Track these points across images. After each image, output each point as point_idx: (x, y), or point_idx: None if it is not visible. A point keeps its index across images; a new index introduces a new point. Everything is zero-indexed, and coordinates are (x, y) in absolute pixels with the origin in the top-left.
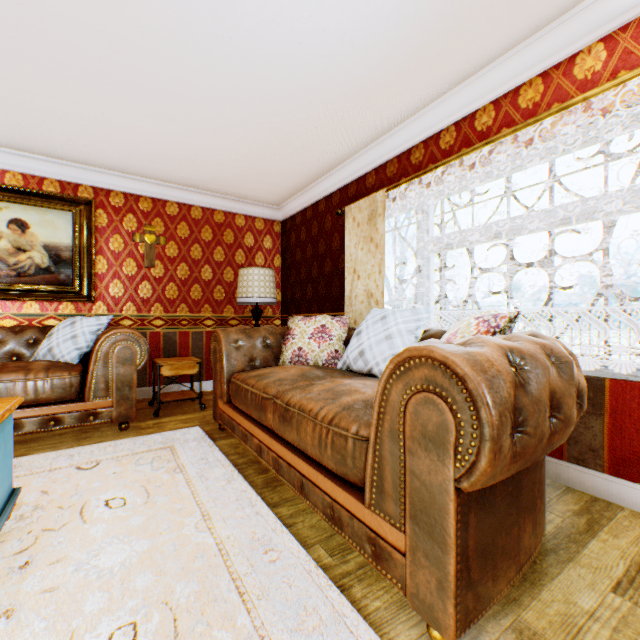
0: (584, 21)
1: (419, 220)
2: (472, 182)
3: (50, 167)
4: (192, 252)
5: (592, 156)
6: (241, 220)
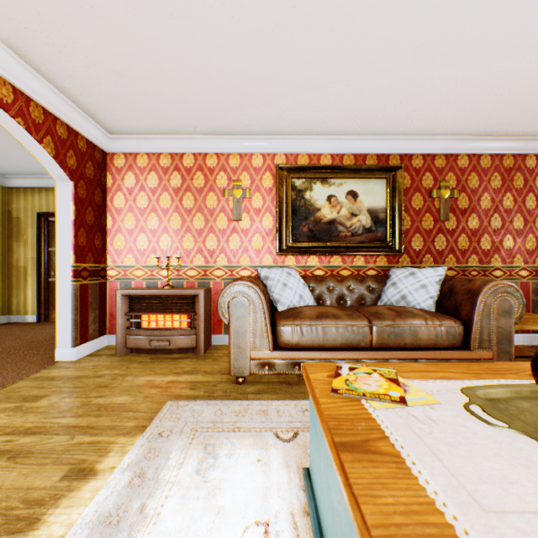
0: None
1: None
2: None
3: (371, 144)
4: (479, 202)
5: None
6: (530, 161)
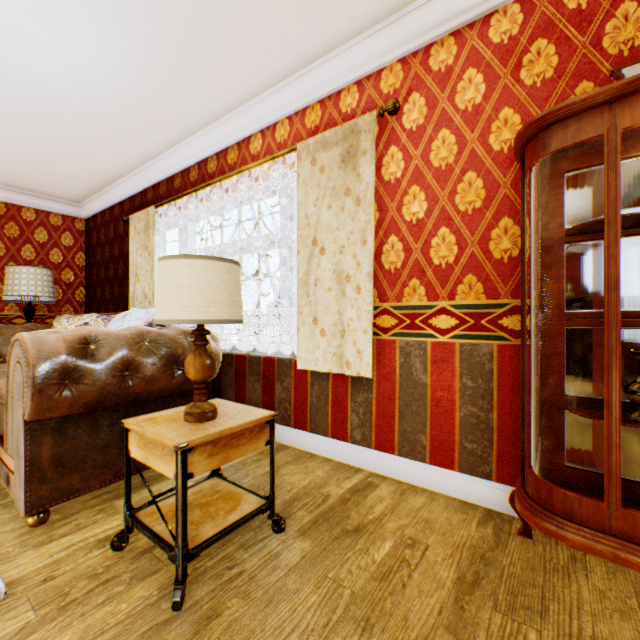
0: (250, 116)
1: (182, 235)
2: (211, 211)
3: None
4: None
5: (276, 205)
6: (31, 214)
